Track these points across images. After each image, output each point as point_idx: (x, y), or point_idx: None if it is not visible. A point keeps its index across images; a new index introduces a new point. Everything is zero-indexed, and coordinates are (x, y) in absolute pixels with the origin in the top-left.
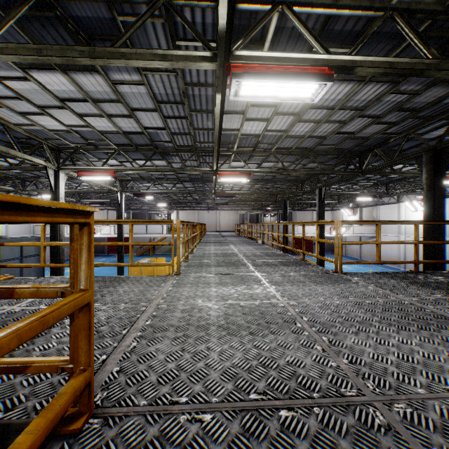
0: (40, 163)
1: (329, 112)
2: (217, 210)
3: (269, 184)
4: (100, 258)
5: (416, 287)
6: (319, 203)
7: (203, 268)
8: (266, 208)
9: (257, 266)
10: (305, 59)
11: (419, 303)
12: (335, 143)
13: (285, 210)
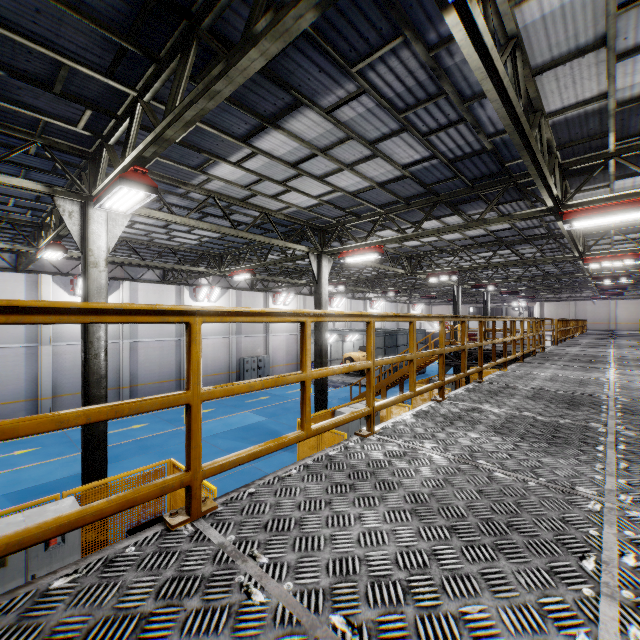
0: (452, 284)
1: None
2: (610, 300)
3: None
4: None
5: None
6: None
7: (573, 345)
8: None
9: (616, 347)
10: (625, 250)
11: None
12: None
13: None
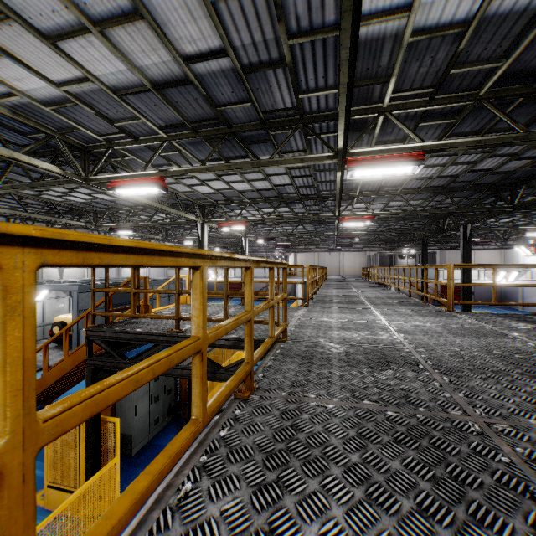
0: (193, 219)
1: (453, 157)
2: (340, 252)
3: (402, 222)
4: (220, 301)
5: (515, 323)
6: (463, 243)
7: (327, 304)
8: (402, 248)
9: (374, 305)
10: (403, 148)
11: (499, 329)
12: (473, 179)
13: (423, 251)
